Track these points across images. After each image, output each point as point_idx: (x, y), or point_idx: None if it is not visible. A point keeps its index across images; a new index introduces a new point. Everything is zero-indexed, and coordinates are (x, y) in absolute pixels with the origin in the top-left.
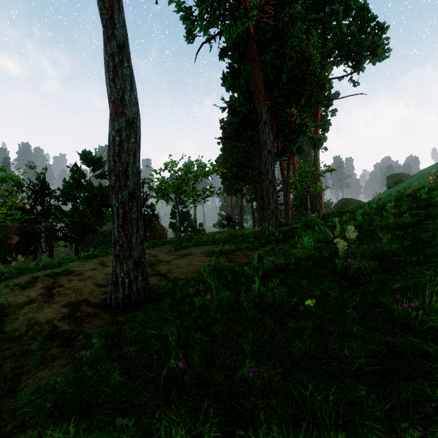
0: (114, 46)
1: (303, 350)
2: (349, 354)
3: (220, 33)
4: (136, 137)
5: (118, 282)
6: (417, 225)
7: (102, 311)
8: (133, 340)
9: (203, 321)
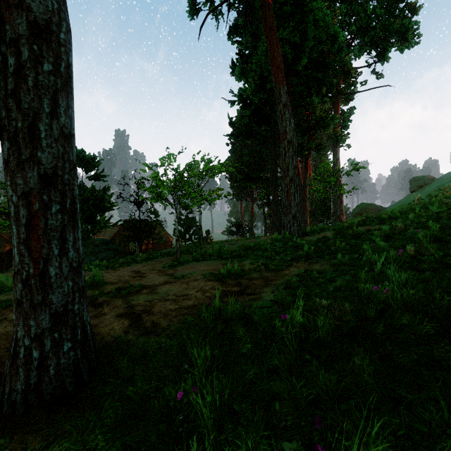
0: None
1: None
2: None
3: None
4: (57, 62)
5: (18, 358)
6: None
7: None
8: None
9: None
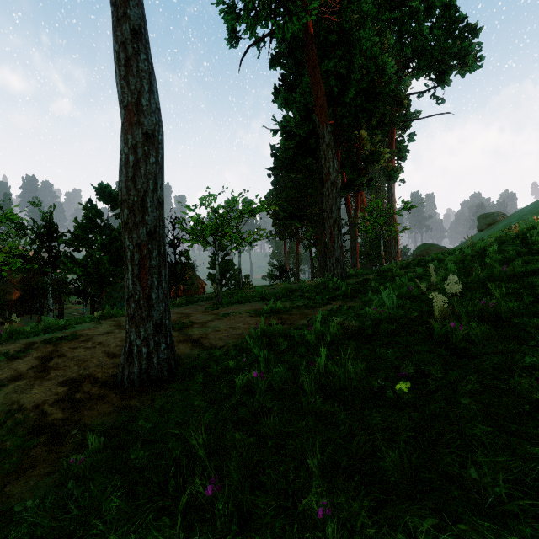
0: (127, 32)
1: (399, 464)
2: (478, 478)
3: (270, 33)
4: (157, 156)
5: (133, 353)
6: (533, 275)
7: (111, 391)
8: (148, 437)
9: (247, 411)
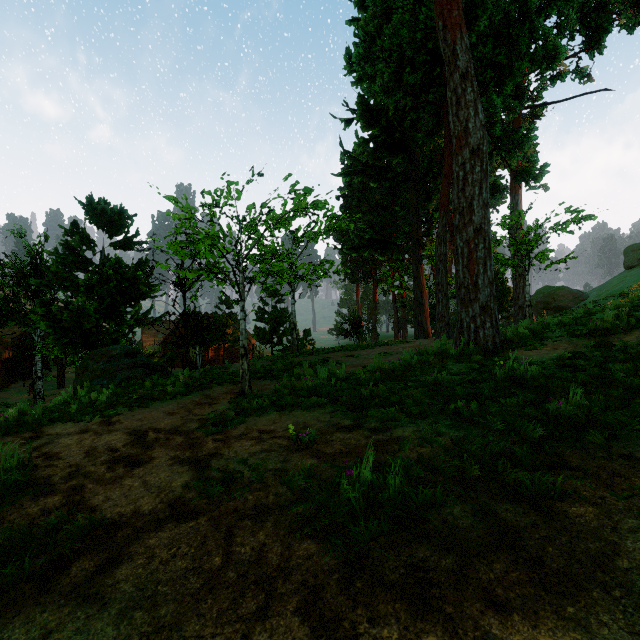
0: None
1: None
2: None
3: None
4: None
5: None
6: None
7: None
8: None
9: None
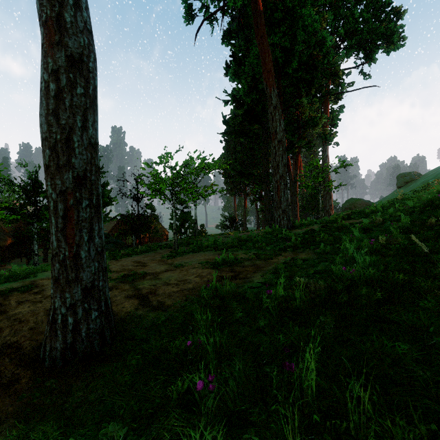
0: None
1: None
2: None
3: (222, 7)
4: (87, 86)
5: (57, 323)
6: None
7: (27, 372)
8: None
9: None
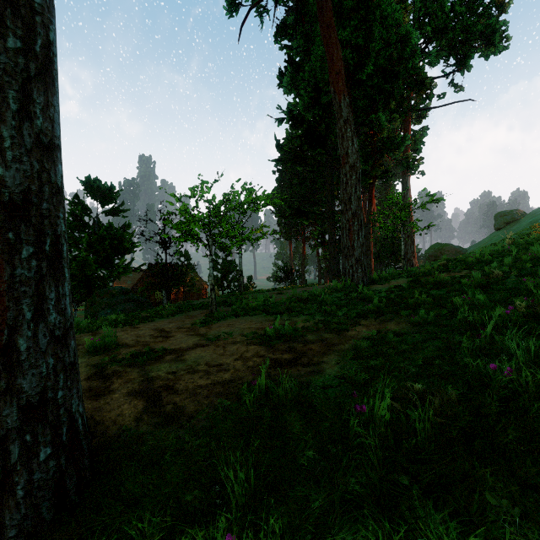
0: None
1: None
2: None
3: None
4: (30, 37)
5: None
6: None
7: None
8: None
9: None
